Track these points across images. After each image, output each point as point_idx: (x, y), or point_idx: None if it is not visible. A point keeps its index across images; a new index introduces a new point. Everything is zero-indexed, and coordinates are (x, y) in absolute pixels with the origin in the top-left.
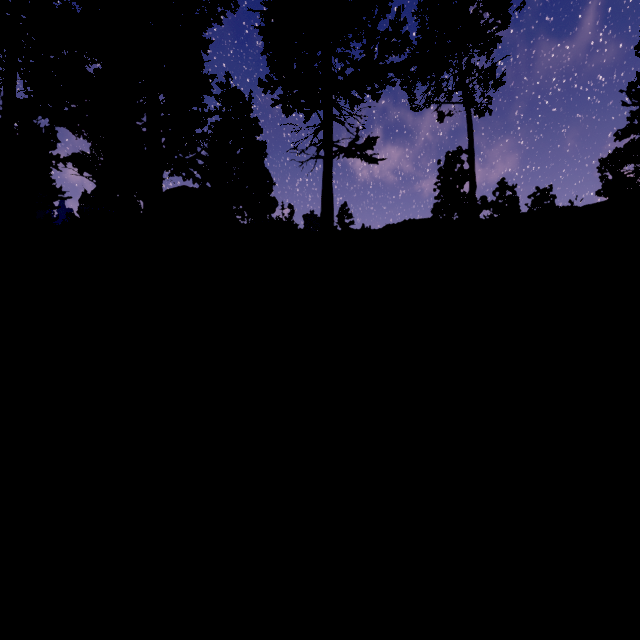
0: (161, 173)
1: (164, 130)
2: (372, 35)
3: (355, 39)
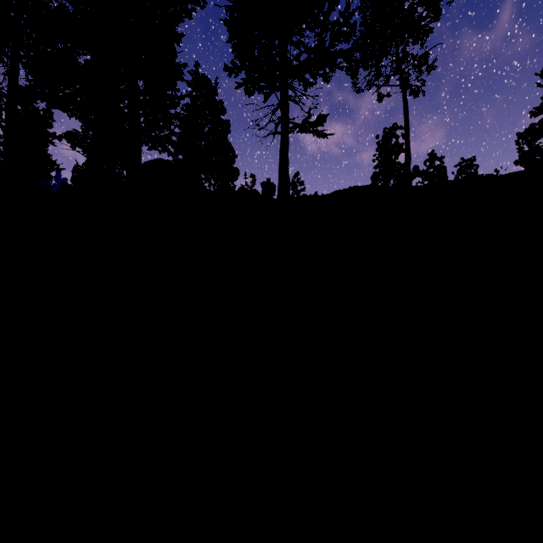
0: (140, 147)
1: (143, 111)
2: (324, 24)
3: (309, 29)
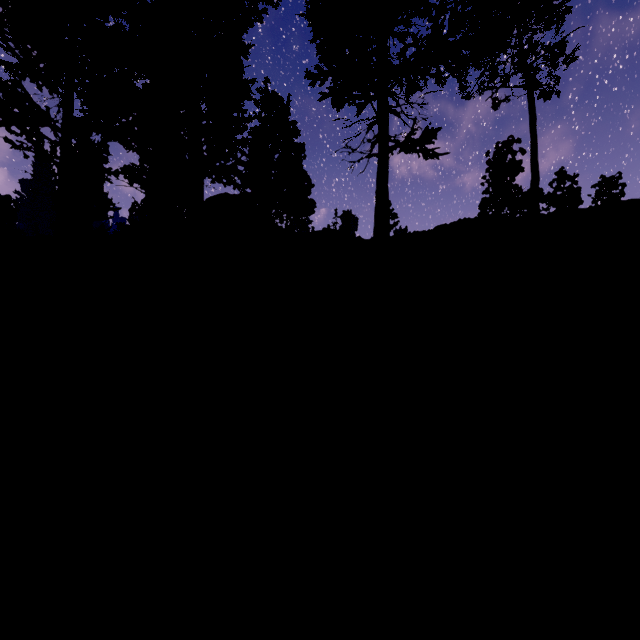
0: (202, 182)
1: (206, 138)
2: (443, 3)
3: (418, 14)
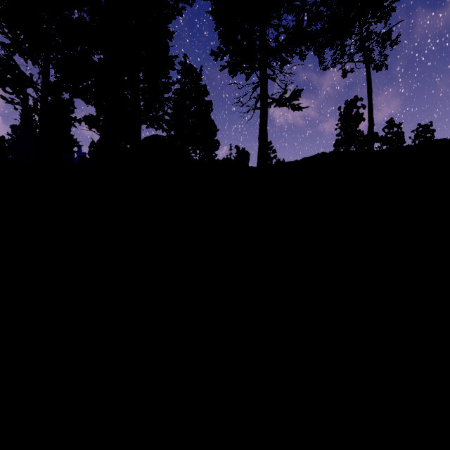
0: (140, 126)
1: (143, 96)
2: (303, 5)
3: (287, 12)
